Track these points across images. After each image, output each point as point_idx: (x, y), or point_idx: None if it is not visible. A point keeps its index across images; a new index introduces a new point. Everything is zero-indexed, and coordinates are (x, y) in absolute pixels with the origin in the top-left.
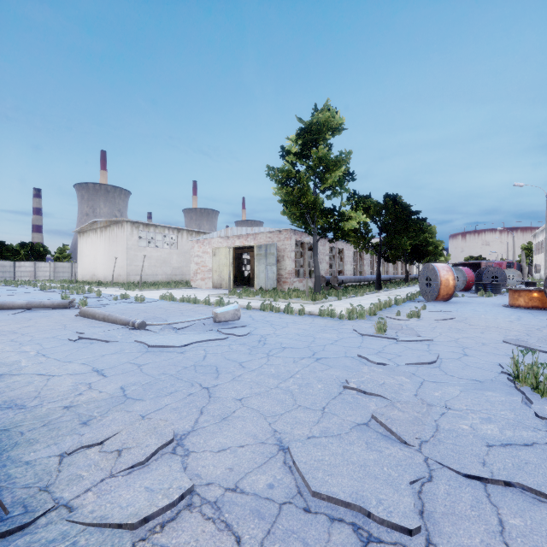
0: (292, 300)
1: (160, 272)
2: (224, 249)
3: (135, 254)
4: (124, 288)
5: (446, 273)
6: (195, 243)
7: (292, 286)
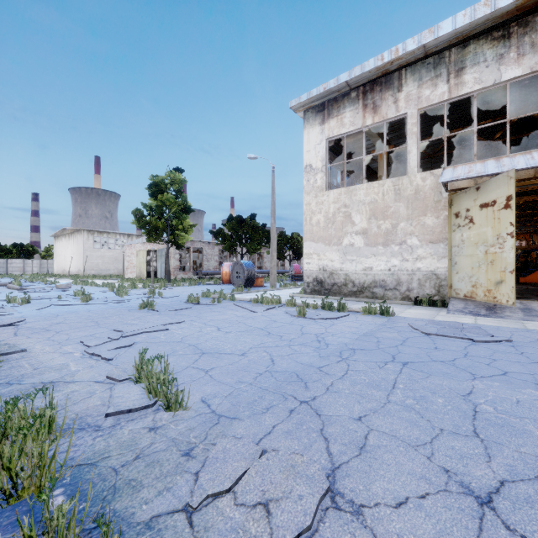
0: (141, 283)
1: (112, 267)
2: (142, 252)
3: (91, 254)
4: (71, 279)
5: (226, 268)
6: (127, 246)
7: (177, 277)
